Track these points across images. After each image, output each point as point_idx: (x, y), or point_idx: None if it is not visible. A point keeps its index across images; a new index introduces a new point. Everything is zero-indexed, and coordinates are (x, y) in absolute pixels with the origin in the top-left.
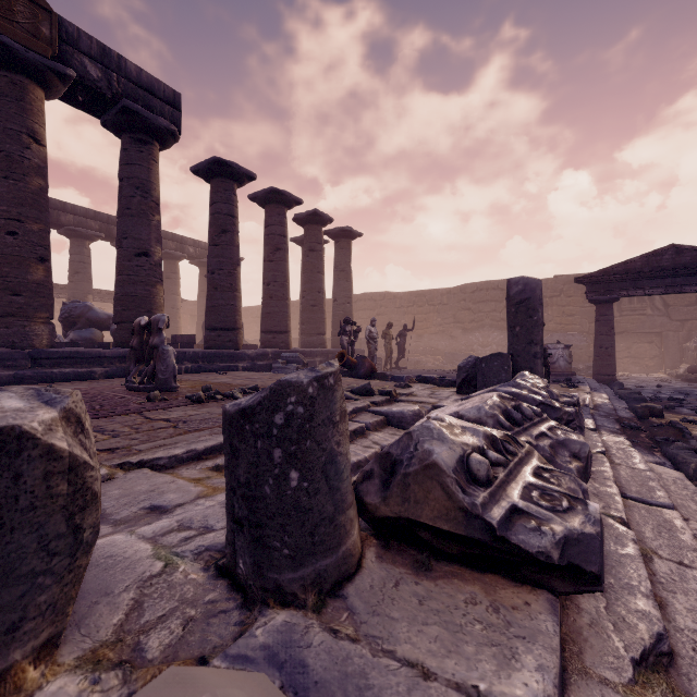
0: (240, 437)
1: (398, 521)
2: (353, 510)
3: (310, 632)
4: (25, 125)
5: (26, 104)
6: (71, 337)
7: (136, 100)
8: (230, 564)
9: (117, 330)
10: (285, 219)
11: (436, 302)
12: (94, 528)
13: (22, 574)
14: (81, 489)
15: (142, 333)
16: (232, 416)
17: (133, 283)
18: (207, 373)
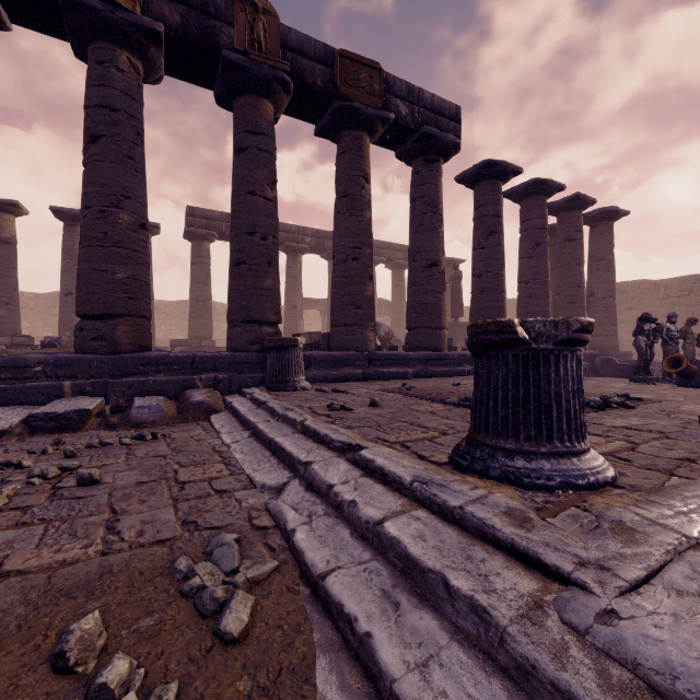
0: None
1: None
2: None
3: None
4: (362, 170)
5: (362, 152)
6: None
7: (430, 125)
8: None
9: (411, 335)
10: (545, 210)
11: None
12: None
13: None
14: None
15: None
16: None
17: (426, 292)
18: None
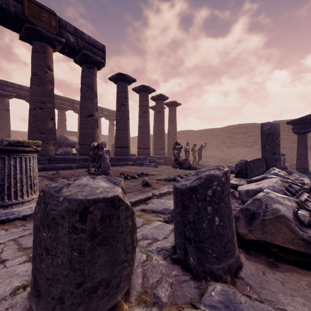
0: (189, 200)
1: (258, 242)
2: (236, 235)
3: (237, 295)
4: (46, 63)
5: (46, 54)
6: (60, 151)
7: (88, 50)
8: (181, 258)
9: (80, 148)
10: (148, 98)
11: (214, 134)
12: (136, 241)
13: (119, 261)
14: (133, 223)
15: (94, 149)
16: (183, 190)
17: (86, 128)
18: (116, 166)
